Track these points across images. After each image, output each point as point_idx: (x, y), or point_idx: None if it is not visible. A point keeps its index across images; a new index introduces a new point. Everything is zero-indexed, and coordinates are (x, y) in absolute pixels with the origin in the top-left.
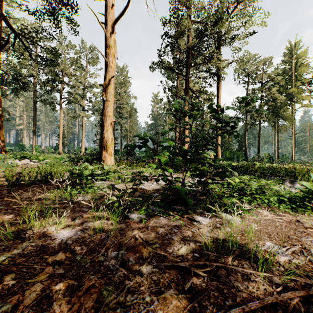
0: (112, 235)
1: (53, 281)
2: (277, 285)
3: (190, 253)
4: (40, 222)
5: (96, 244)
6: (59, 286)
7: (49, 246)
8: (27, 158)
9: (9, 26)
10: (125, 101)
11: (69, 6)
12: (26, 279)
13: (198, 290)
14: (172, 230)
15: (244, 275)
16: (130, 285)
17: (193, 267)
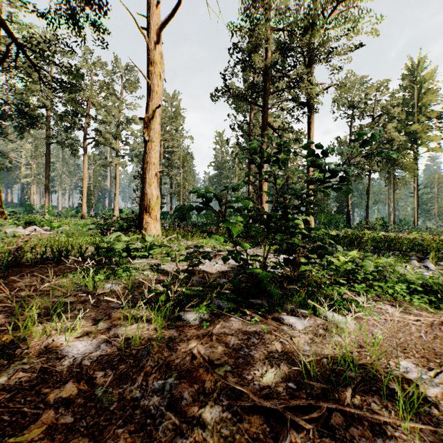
0: (156, 351)
1: (52, 439)
2: None
3: (282, 381)
4: (41, 329)
5: (129, 366)
6: None
7: (52, 370)
8: (35, 225)
9: (8, 33)
10: (177, 143)
11: (95, 5)
12: (7, 436)
13: None
14: (250, 340)
15: (374, 425)
16: None
17: (288, 408)
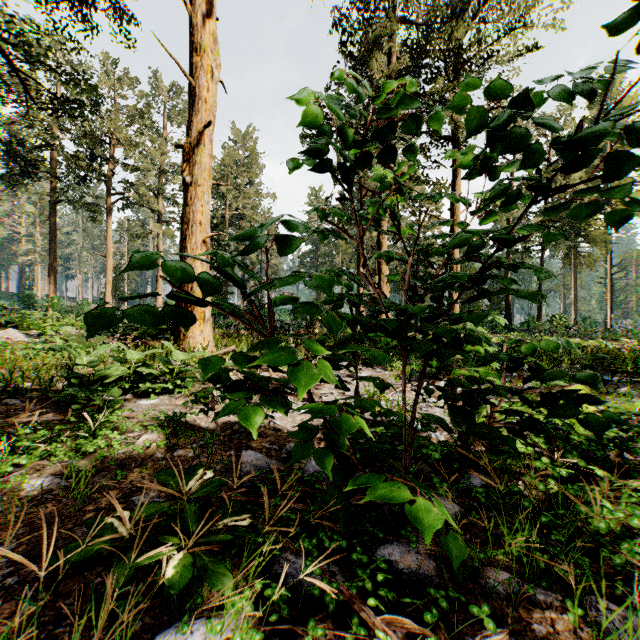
0: None
1: None
2: None
3: None
4: None
5: None
6: None
7: None
8: (14, 327)
9: None
10: (251, 203)
11: None
12: None
13: None
14: None
15: None
16: None
17: None
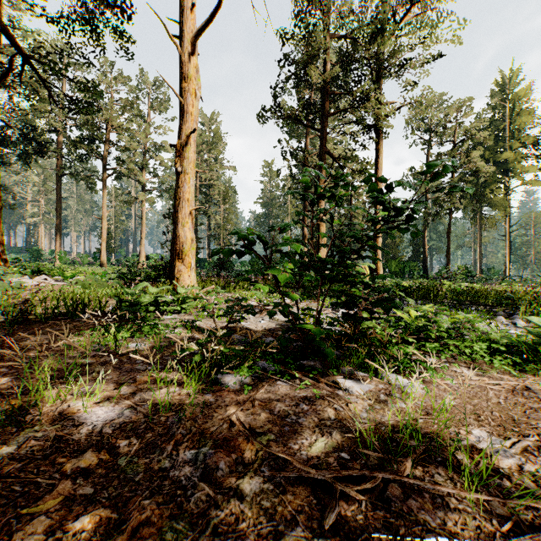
0: (188, 418)
1: (70, 511)
2: (500, 518)
3: (334, 451)
4: (55, 393)
5: (157, 434)
6: (82, 522)
7: (69, 438)
8: (44, 274)
9: (12, 42)
10: (216, 175)
11: (117, 7)
12: (19, 507)
13: (350, 529)
14: (298, 407)
15: (436, 497)
16: (219, 520)
17: (339, 480)
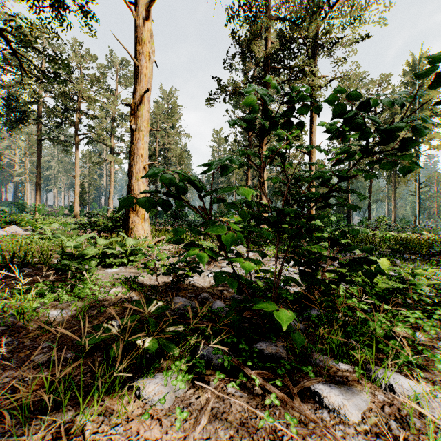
0: None
1: None
2: None
3: None
4: None
5: None
6: None
7: None
8: (16, 224)
9: None
10: (173, 140)
11: None
12: None
13: None
14: None
15: None
16: None
17: None
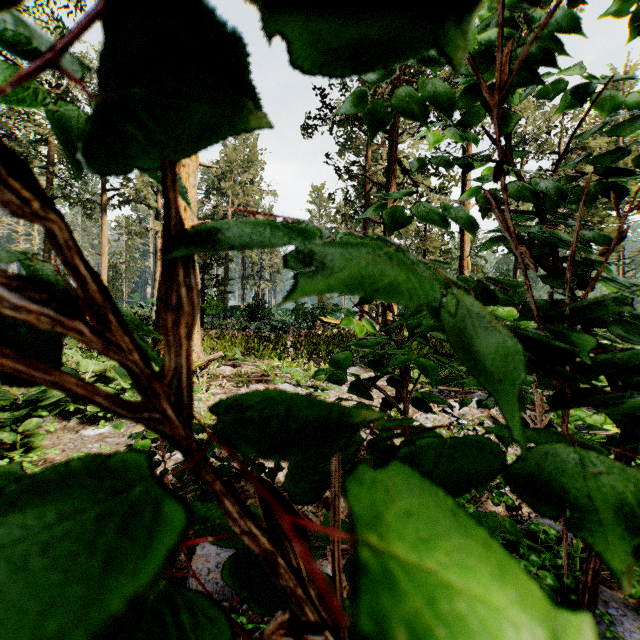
0: None
1: None
2: None
3: None
4: None
5: None
6: None
7: None
8: None
9: None
10: (252, 201)
11: None
12: None
13: None
14: None
15: None
16: None
17: None
